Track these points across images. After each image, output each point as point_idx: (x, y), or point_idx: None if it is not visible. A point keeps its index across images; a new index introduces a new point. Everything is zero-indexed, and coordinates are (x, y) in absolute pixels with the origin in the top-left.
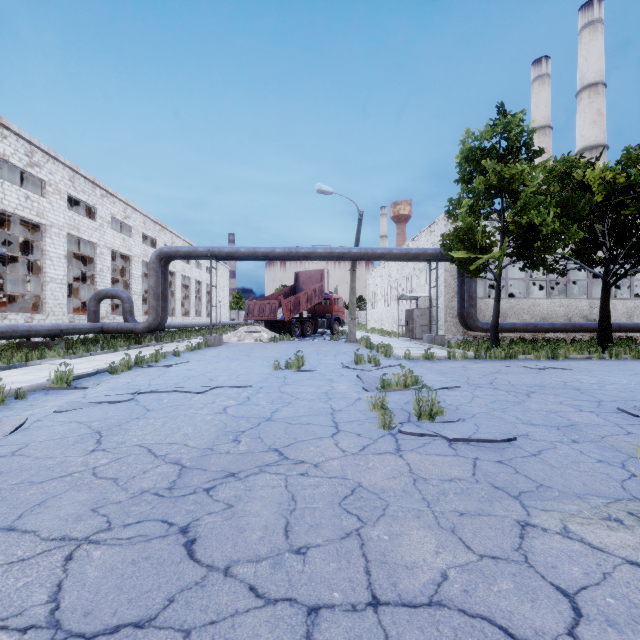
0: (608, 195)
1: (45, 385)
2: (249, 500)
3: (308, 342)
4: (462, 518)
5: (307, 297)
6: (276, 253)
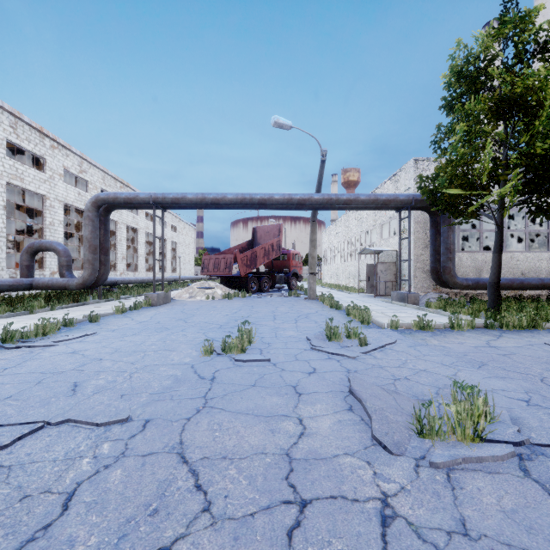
0: None
1: None
2: None
3: (264, 299)
4: None
5: (264, 252)
6: (227, 200)
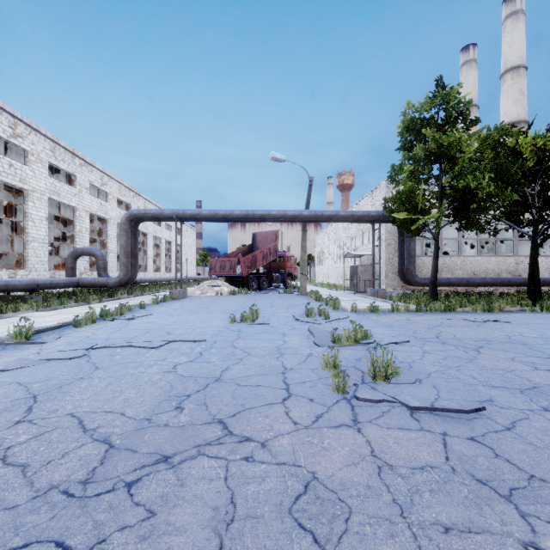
0: (539, 160)
1: (4, 340)
2: (177, 503)
3: (264, 295)
4: (449, 538)
5: (263, 255)
6: (234, 215)
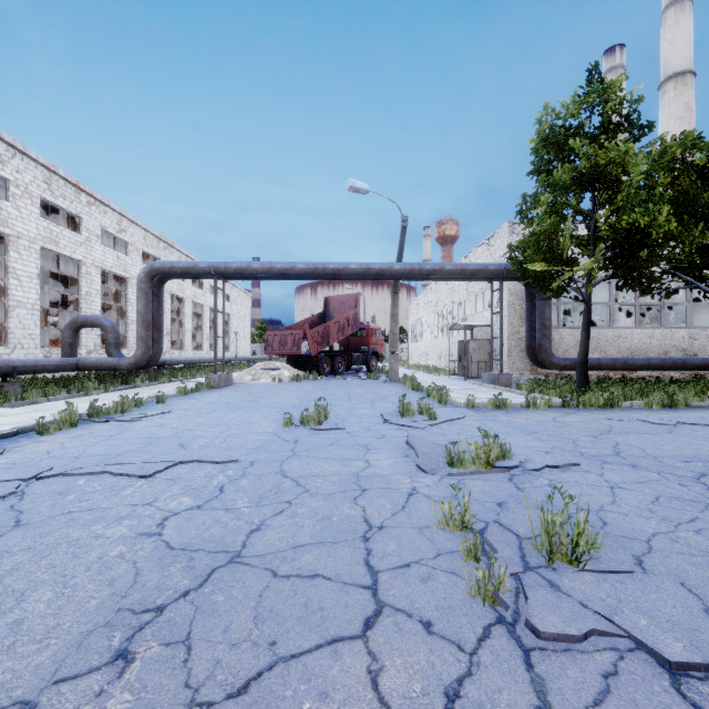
0: None
1: None
2: None
3: (339, 382)
4: None
5: (338, 327)
6: (297, 270)
